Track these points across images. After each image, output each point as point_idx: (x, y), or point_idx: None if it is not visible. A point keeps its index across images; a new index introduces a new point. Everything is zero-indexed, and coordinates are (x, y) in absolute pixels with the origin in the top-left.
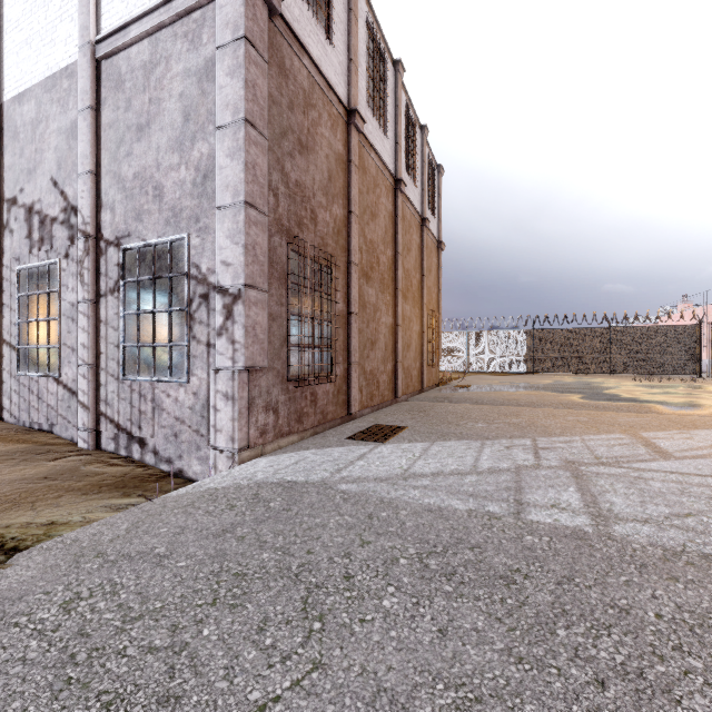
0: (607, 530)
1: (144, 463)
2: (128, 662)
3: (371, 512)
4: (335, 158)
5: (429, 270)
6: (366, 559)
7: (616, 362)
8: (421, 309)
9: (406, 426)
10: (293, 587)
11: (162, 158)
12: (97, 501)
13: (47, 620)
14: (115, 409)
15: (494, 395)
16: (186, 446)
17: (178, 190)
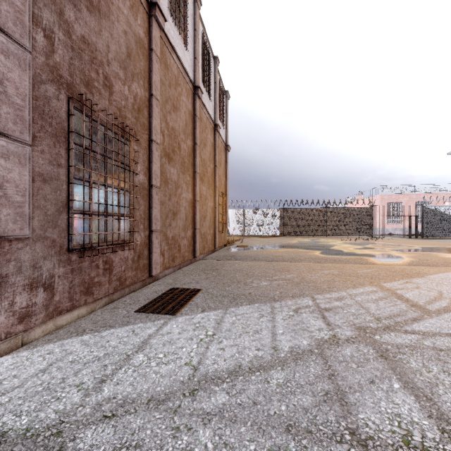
0: None
1: None
2: None
3: None
4: (135, 39)
5: (220, 164)
6: None
7: (330, 228)
8: (214, 191)
9: (201, 289)
10: None
11: None
12: None
13: None
14: None
15: (265, 253)
16: None
17: None
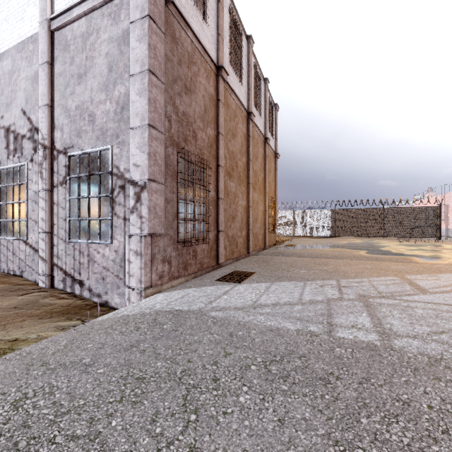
0: (390, 343)
1: (82, 297)
2: (56, 448)
3: (231, 331)
4: (209, 97)
5: (270, 171)
6: (228, 366)
7: (388, 229)
8: (264, 196)
9: (255, 272)
10: (177, 388)
11: (94, 96)
12: (48, 323)
13: (1, 415)
14: (63, 261)
15: (311, 251)
16: (110, 286)
17: (105, 117)
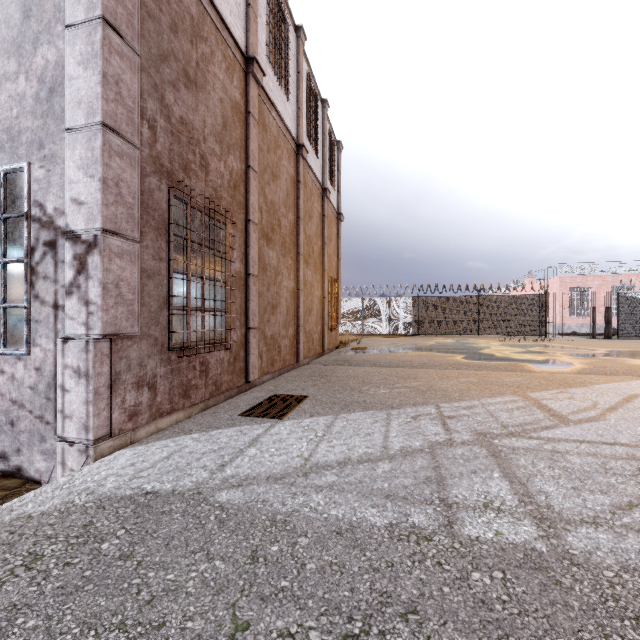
0: (563, 544)
1: None
2: None
3: (256, 546)
4: (231, 105)
5: (330, 239)
6: None
7: (484, 325)
8: (322, 275)
9: (308, 395)
10: None
11: None
12: None
13: None
14: None
15: (389, 357)
16: (26, 437)
17: (15, 107)
